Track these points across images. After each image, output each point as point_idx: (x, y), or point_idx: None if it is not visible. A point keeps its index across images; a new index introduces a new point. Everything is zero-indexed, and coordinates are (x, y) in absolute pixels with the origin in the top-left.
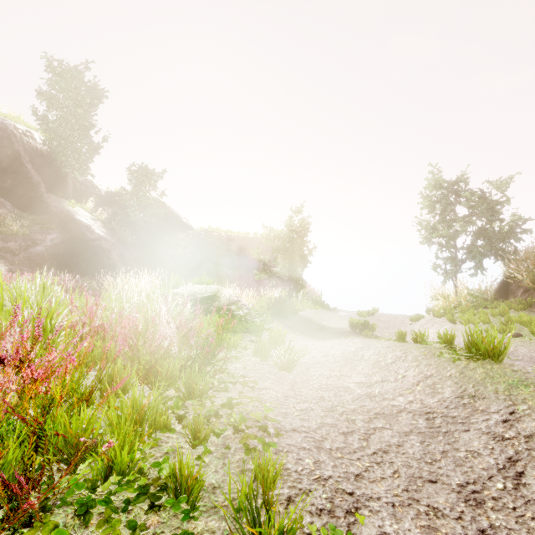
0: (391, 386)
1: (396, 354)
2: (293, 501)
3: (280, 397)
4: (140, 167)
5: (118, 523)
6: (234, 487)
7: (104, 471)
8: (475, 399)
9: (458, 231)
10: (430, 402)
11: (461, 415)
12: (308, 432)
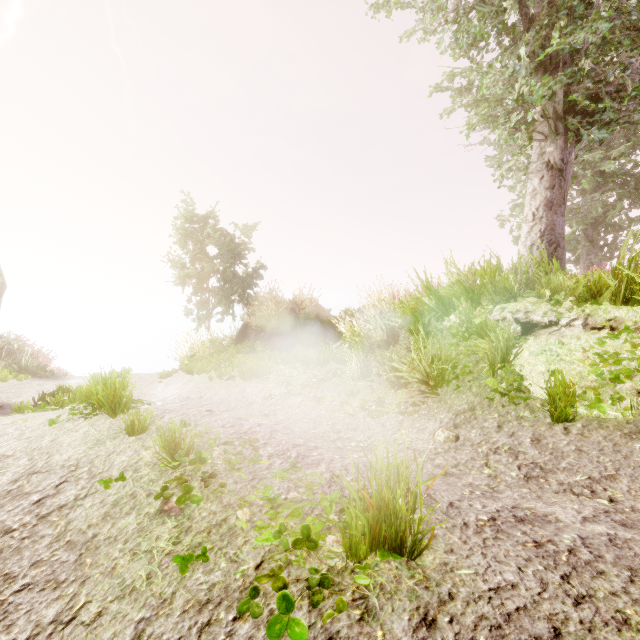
0: None
1: (4, 432)
2: None
3: None
4: None
5: None
6: None
7: None
8: (33, 477)
9: (206, 272)
10: None
11: None
12: None
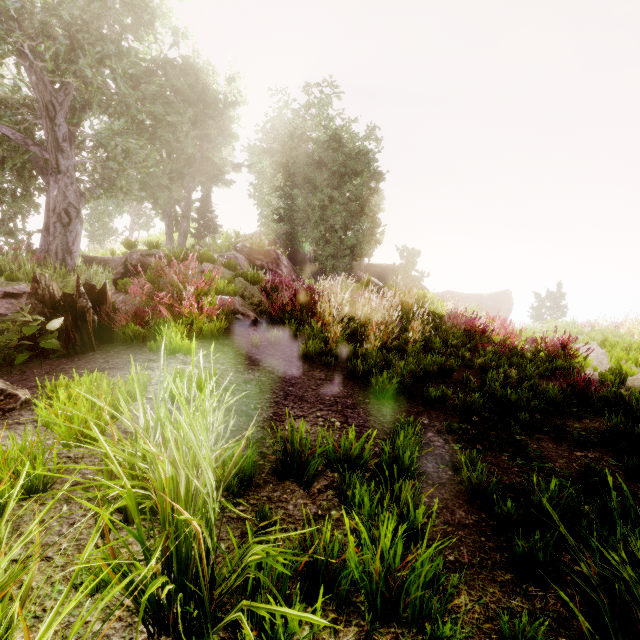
0: None
1: None
2: None
3: None
4: (407, 248)
5: None
6: None
7: None
8: None
9: None
10: None
11: None
12: None
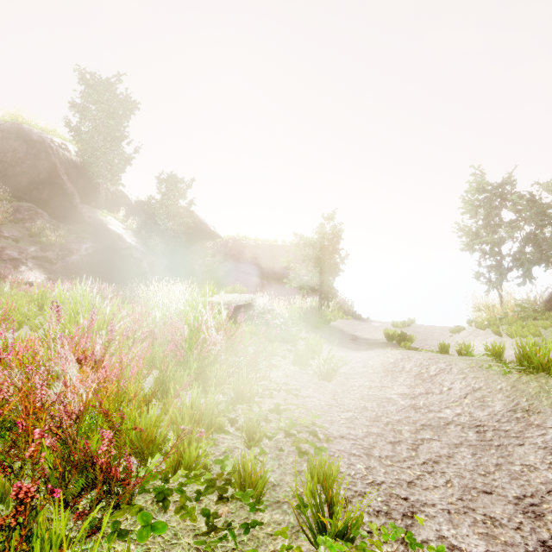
0: (436, 398)
1: (440, 366)
2: (350, 501)
3: (324, 405)
4: (169, 176)
5: (193, 510)
6: (292, 486)
7: (174, 465)
8: (529, 413)
9: (504, 238)
10: (479, 415)
11: (514, 429)
12: (356, 440)
